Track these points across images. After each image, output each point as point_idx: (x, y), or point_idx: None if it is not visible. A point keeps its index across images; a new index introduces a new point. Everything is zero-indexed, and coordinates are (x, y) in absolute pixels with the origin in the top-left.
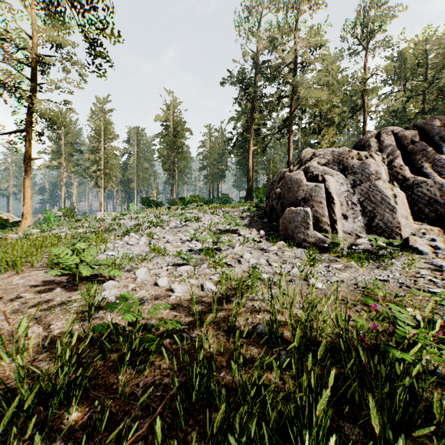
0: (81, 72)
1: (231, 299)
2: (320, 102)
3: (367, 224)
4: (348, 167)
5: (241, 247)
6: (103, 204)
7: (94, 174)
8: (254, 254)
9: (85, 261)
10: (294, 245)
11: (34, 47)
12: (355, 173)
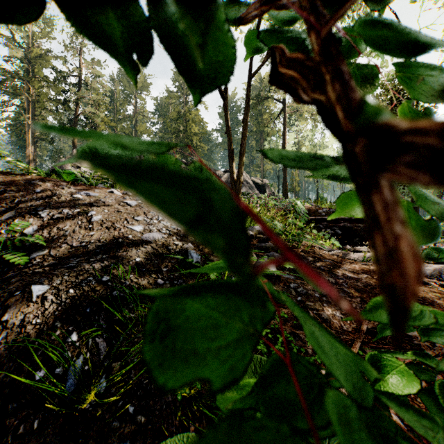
0: None
1: None
2: (98, 118)
3: None
4: None
5: None
6: None
7: None
8: None
9: None
10: None
11: None
12: None
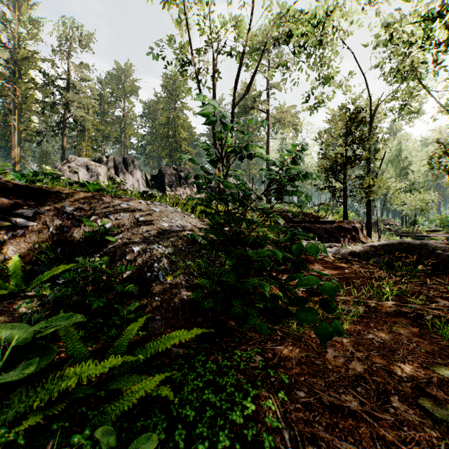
0: None
1: None
2: (88, 122)
3: None
4: (90, 169)
5: None
6: None
7: None
8: None
9: None
10: None
11: None
12: (93, 172)
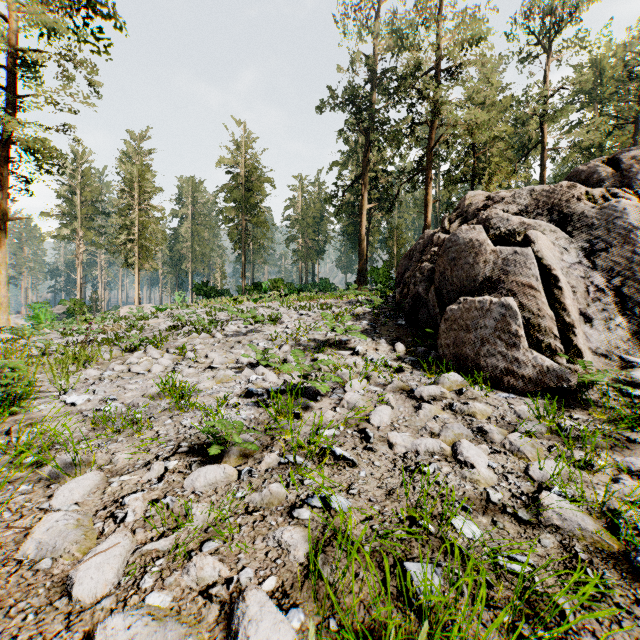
0: (91, 79)
1: None
2: (479, 128)
3: (638, 333)
4: (571, 218)
5: (363, 388)
6: (137, 294)
7: (123, 246)
8: (396, 408)
9: None
10: (482, 381)
11: (11, 35)
12: (589, 228)
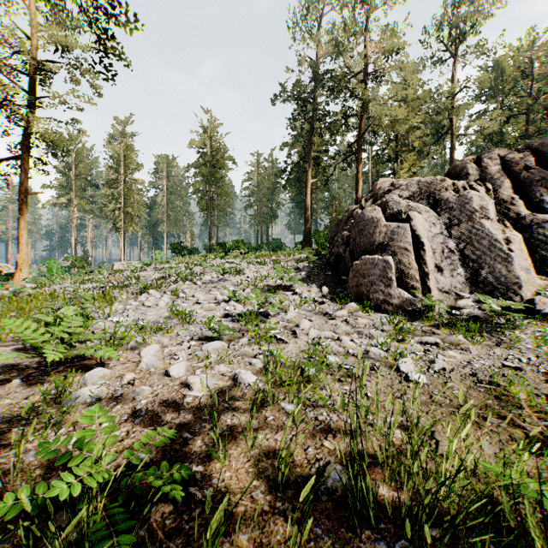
0: (92, 83)
1: (281, 404)
2: (398, 121)
3: (470, 278)
4: (440, 202)
5: (297, 311)
6: (123, 252)
7: (112, 213)
8: (314, 321)
9: (71, 334)
10: (370, 308)
11: (31, 50)
12: (451, 209)
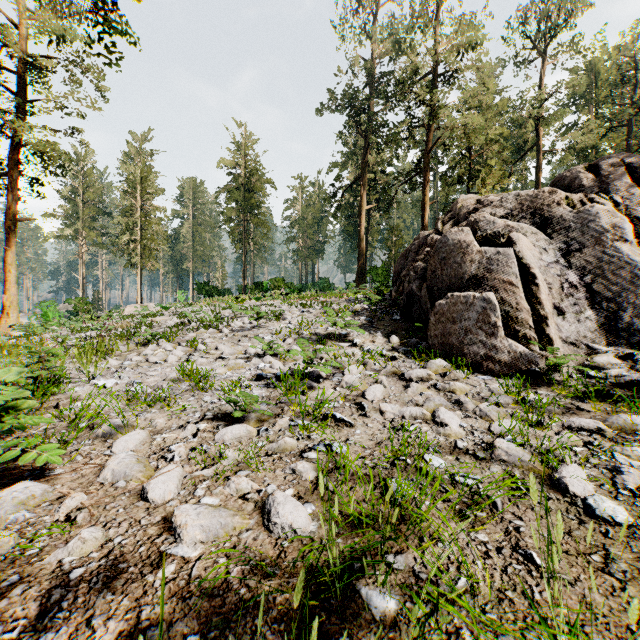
0: (97, 84)
1: (361, 589)
2: (475, 131)
3: (605, 324)
4: (551, 221)
5: (360, 372)
6: (139, 293)
7: (126, 246)
8: (388, 387)
9: (15, 410)
10: (465, 366)
11: (21, 42)
12: (567, 230)
